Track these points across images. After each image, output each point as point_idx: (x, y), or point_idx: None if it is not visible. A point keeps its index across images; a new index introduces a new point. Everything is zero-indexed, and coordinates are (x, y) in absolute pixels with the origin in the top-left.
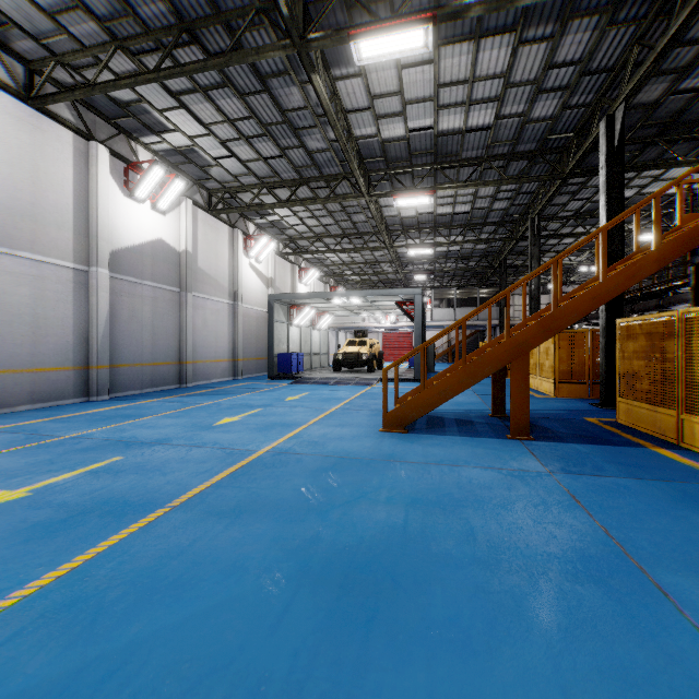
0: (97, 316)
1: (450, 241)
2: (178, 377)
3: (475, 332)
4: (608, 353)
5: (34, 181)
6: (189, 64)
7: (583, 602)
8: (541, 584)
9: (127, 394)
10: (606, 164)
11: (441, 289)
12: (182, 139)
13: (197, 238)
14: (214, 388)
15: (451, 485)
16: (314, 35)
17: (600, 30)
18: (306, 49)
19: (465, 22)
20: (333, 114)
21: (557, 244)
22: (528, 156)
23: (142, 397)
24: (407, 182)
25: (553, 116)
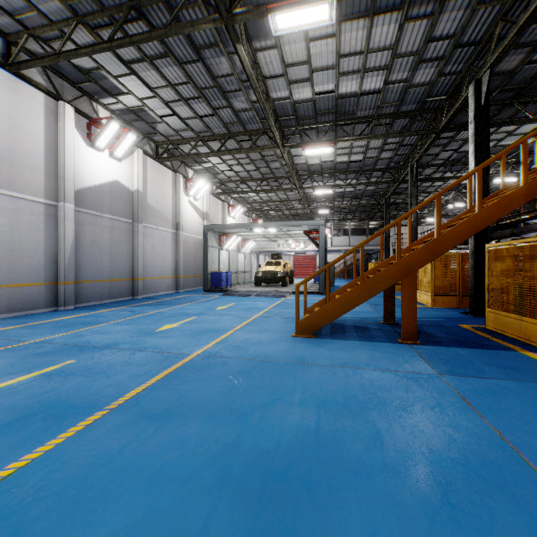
0: (64, 241)
1: (346, 184)
2: (131, 290)
3: (365, 255)
4: (476, 271)
5: (11, 132)
6: (136, 36)
7: (496, 517)
8: (451, 495)
9: (89, 305)
10: (474, 119)
11: (339, 222)
12: (134, 100)
13: (146, 180)
14: (160, 299)
15: (356, 387)
16: (238, 10)
17: (471, 9)
18: (232, 22)
19: (362, 2)
20: (254, 78)
21: (430, 186)
22: (409, 115)
23: (101, 306)
24: (313, 136)
25: (430, 82)
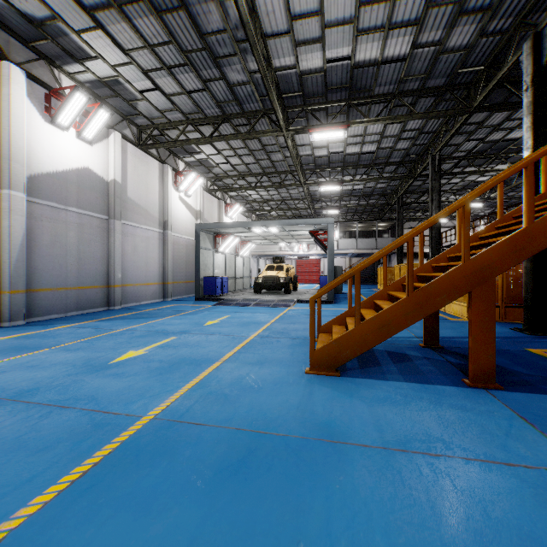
0: (11, 239)
1: (357, 179)
2: (106, 300)
3: None
4: (535, 277)
5: None
6: None
7: None
8: None
9: (48, 318)
10: (532, 84)
11: (346, 223)
12: (106, 68)
13: (126, 170)
14: (140, 310)
15: (460, 528)
16: None
17: None
18: None
19: None
20: (252, 29)
21: (446, 183)
22: (436, 92)
23: (62, 321)
24: (322, 120)
25: (467, 46)
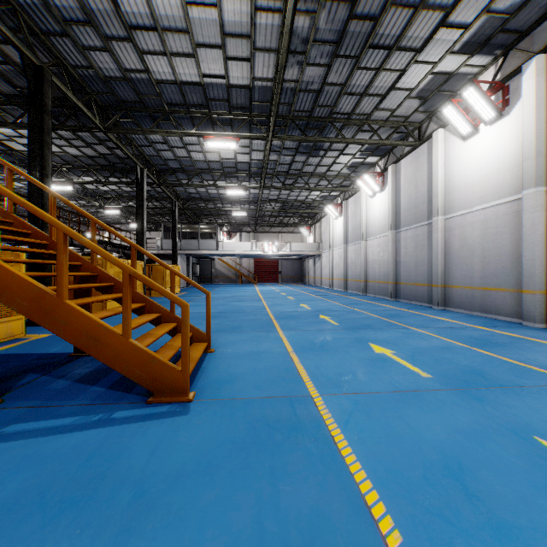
0: None
1: None
2: None
3: None
4: None
5: None
6: None
7: None
8: None
9: None
10: None
11: None
12: None
13: None
14: None
15: None
16: None
17: None
18: None
19: None
20: None
21: None
22: None
23: None
24: None
25: None
